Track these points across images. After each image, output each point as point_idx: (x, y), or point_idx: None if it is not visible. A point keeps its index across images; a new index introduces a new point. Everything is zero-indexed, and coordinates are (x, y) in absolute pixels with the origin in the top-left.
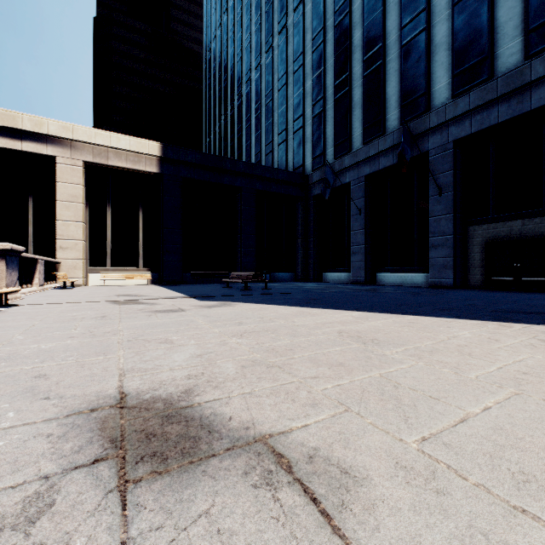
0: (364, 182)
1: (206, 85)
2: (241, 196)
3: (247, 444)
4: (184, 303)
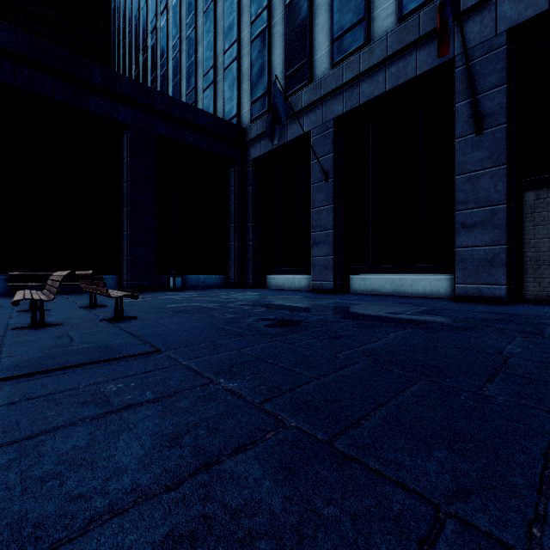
0: (334, 129)
1: (114, 29)
2: (127, 140)
3: None
4: None
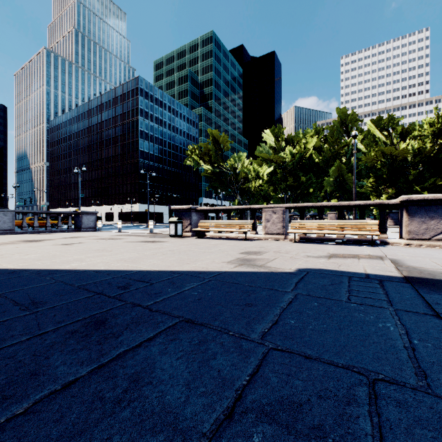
0: None
1: None
2: None
3: (137, 242)
4: (300, 260)
